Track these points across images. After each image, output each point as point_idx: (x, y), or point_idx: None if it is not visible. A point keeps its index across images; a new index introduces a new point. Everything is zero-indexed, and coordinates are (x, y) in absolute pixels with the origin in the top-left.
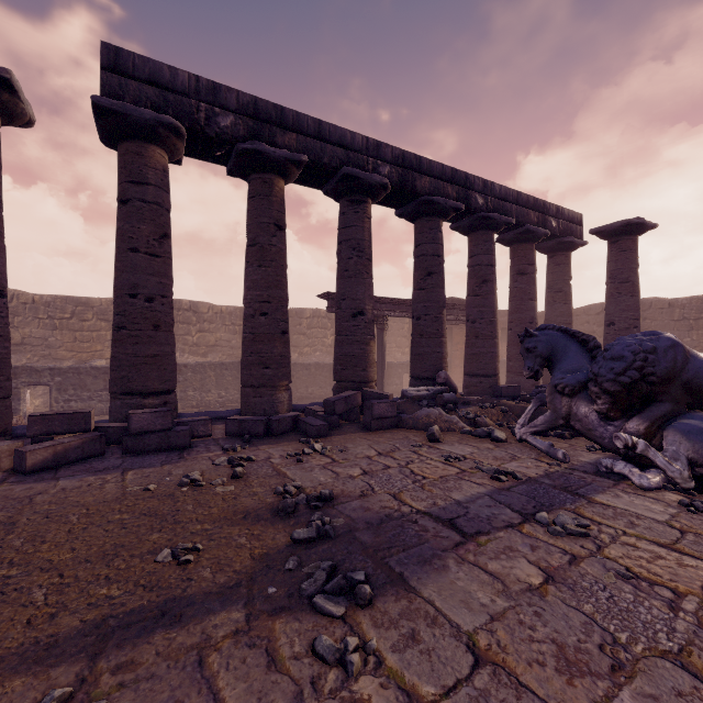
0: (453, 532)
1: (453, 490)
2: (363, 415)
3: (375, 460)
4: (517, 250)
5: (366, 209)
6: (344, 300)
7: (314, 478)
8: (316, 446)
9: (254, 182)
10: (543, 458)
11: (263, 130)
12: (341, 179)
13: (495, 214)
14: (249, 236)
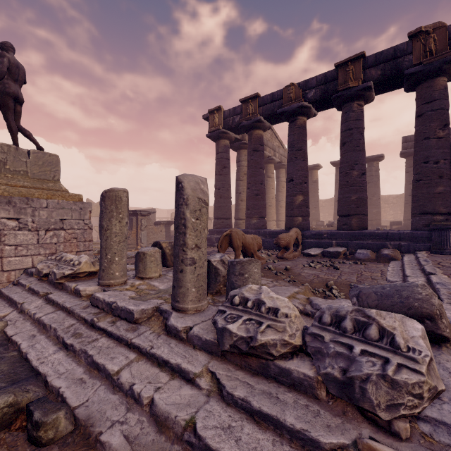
0: None
1: None
2: None
3: None
4: None
5: None
6: None
7: None
8: None
9: None
10: None
11: None
12: None
13: None
14: None
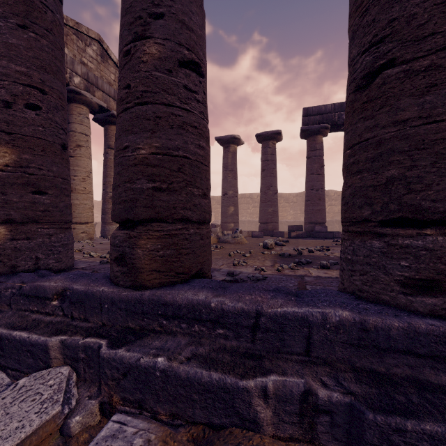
0: None
1: None
2: None
3: None
4: None
5: None
6: None
7: None
8: None
9: None
10: None
11: None
12: None
13: None
14: None
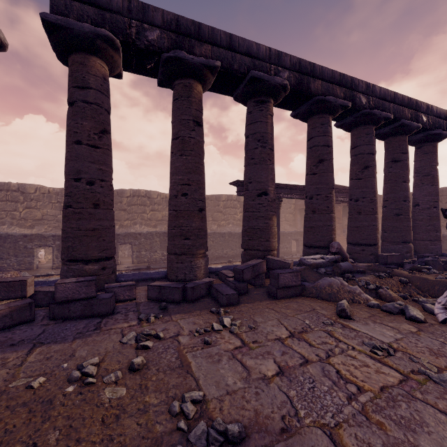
0: None
1: (415, 428)
2: (266, 279)
3: (288, 346)
4: (392, 142)
5: (269, 107)
6: (250, 183)
7: (221, 377)
8: (226, 321)
9: (177, 87)
10: None
11: (183, 42)
12: (248, 83)
13: (377, 111)
14: (173, 131)
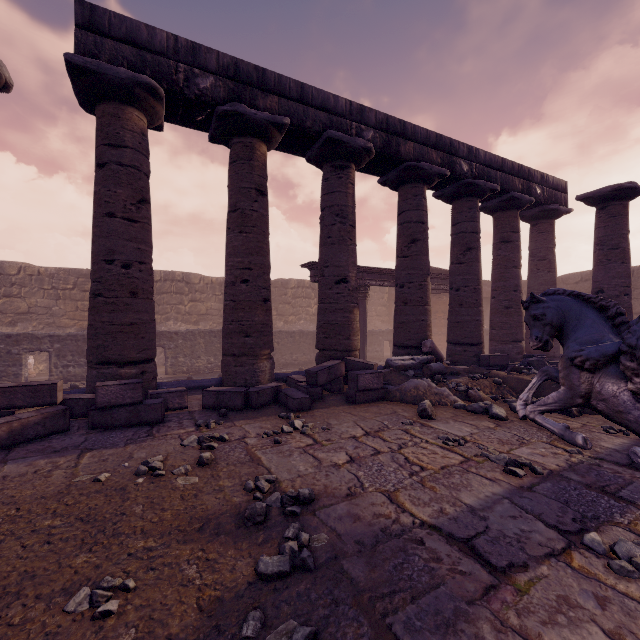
0: (475, 563)
1: (460, 489)
2: (346, 385)
3: (362, 442)
4: (501, 218)
5: (349, 174)
6: (327, 267)
7: (292, 466)
8: (297, 423)
9: (235, 147)
10: (557, 442)
11: (243, 92)
12: (323, 144)
13: (480, 181)
14: (230, 202)
